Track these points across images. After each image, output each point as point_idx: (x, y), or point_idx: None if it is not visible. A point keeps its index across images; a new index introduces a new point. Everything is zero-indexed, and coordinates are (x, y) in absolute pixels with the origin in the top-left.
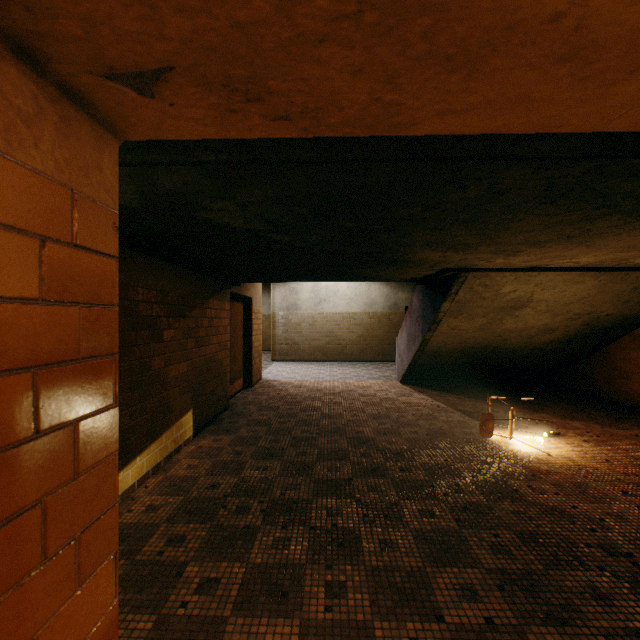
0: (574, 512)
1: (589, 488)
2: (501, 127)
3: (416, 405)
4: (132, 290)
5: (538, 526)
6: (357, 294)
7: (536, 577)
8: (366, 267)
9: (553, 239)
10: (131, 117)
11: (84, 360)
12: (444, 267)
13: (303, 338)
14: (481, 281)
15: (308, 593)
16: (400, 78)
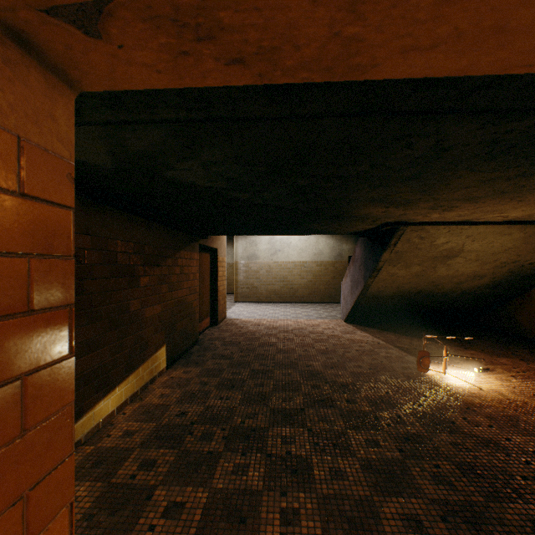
0: (508, 444)
1: (520, 421)
2: (467, 67)
3: (359, 342)
4: (112, 242)
5: (475, 457)
6: (307, 246)
7: (477, 509)
8: (316, 222)
9: (487, 195)
10: (82, 63)
11: (33, 312)
12: (385, 221)
13: (261, 283)
14: (417, 234)
15: (264, 519)
16: (364, 3)
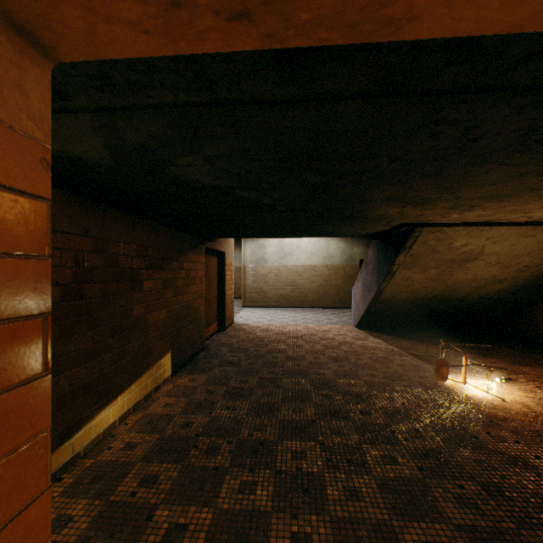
0: (538, 463)
1: None
2: (526, 20)
3: (372, 349)
4: (113, 244)
5: (503, 477)
6: (317, 249)
7: (509, 537)
8: (327, 223)
9: (514, 192)
10: (53, 21)
11: None
12: (400, 223)
13: (270, 287)
14: (435, 235)
15: None
16: None
